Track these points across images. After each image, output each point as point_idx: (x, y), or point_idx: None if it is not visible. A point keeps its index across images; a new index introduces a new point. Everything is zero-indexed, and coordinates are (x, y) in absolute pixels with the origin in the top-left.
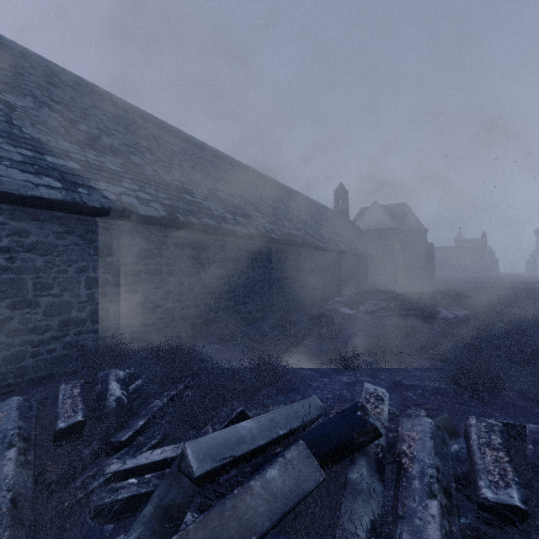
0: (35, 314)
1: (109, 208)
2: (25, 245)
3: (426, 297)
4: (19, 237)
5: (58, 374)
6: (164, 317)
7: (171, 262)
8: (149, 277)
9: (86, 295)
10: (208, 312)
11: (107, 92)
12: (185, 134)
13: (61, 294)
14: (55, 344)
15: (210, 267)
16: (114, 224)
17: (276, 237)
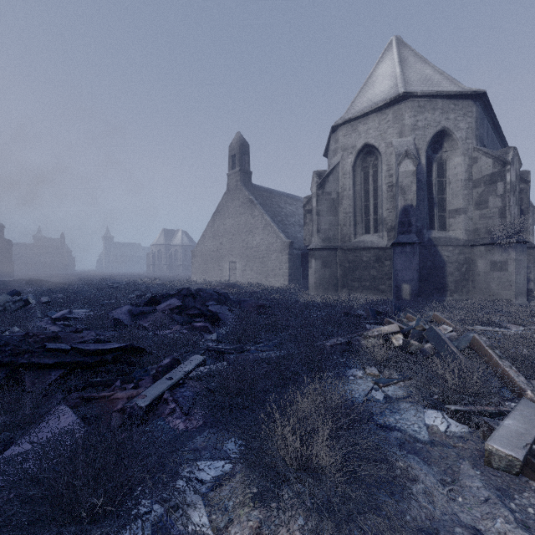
0: None
1: None
2: None
3: (15, 282)
4: None
5: None
6: None
7: None
8: None
9: None
10: None
11: None
12: None
13: None
14: None
15: None
16: None
17: None
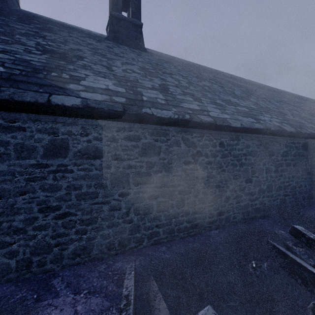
0: (251, 186)
1: (277, 130)
2: (248, 152)
3: None
4: (247, 148)
5: (257, 216)
6: (291, 191)
7: (294, 158)
8: (286, 167)
9: (265, 177)
10: (309, 190)
11: (208, 67)
12: (242, 79)
13: (258, 176)
14: (256, 201)
15: (311, 161)
16: (273, 138)
17: None
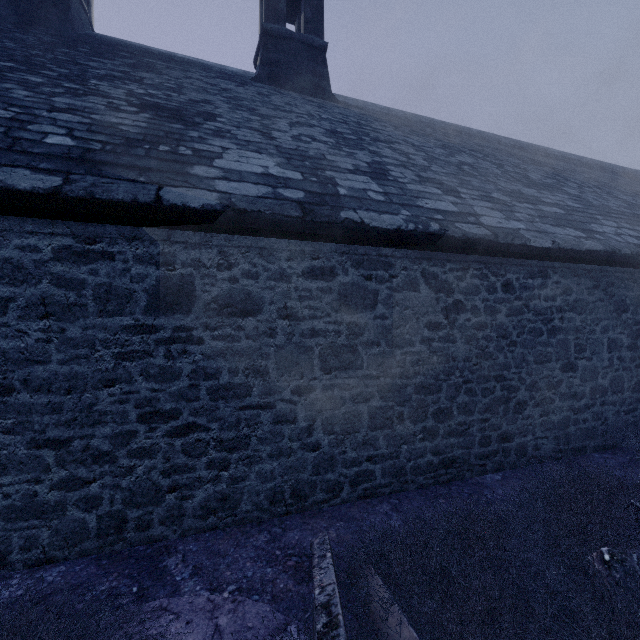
0: (575, 378)
1: (636, 253)
2: (569, 304)
3: None
4: (565, 296)
5: (588, 447)
6: None
7: None
8: None
9: (606, 359)
10: None
11: (464, 127)
12: (541, 148)
13: (590, 357)
14: (586, 413)
15: None
16: (625, 273)
17: None
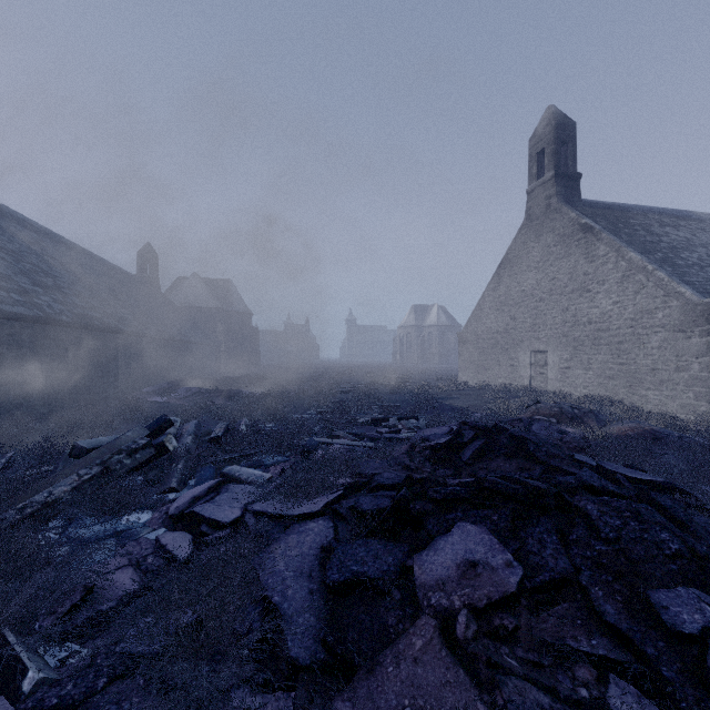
0: None
1: None
2: None
3: (235, 381)
4: None
5: None
6: None
7: None
8: None
9: None
10: None
11: None
12: None
13: None
14: None
15: None
16: None
17: (69, 320)
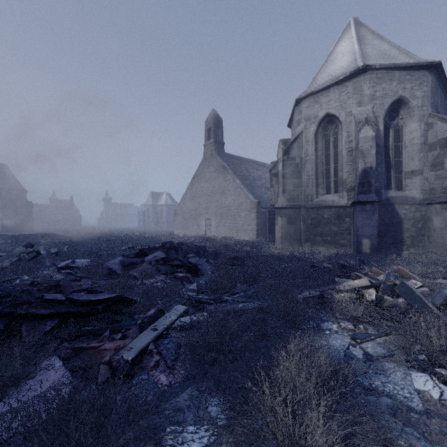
0: None
1: None
2: None
3: (33, 236)
4: None
5: None
6: None
7: None
8: None
9: None
10: None
11: None
12: None
13: None
14: None
15: None
16: None
17: None
